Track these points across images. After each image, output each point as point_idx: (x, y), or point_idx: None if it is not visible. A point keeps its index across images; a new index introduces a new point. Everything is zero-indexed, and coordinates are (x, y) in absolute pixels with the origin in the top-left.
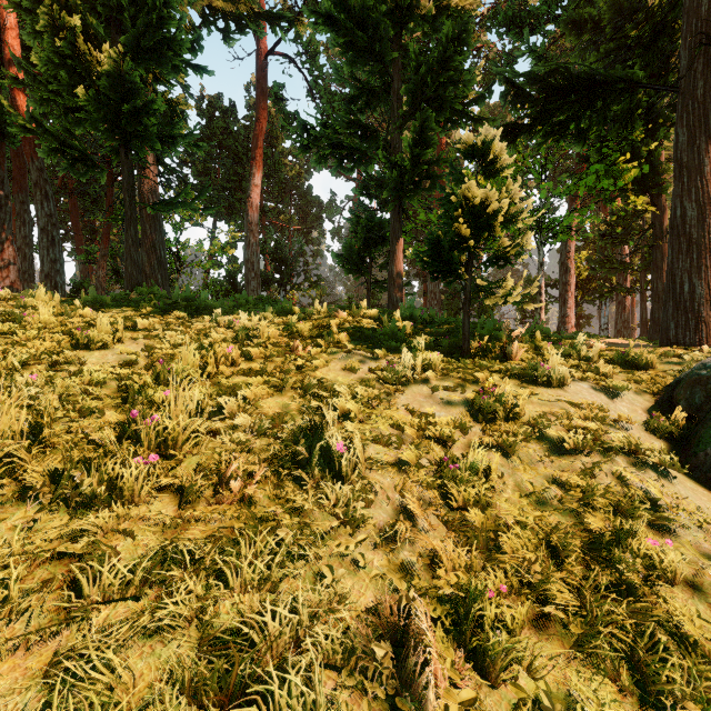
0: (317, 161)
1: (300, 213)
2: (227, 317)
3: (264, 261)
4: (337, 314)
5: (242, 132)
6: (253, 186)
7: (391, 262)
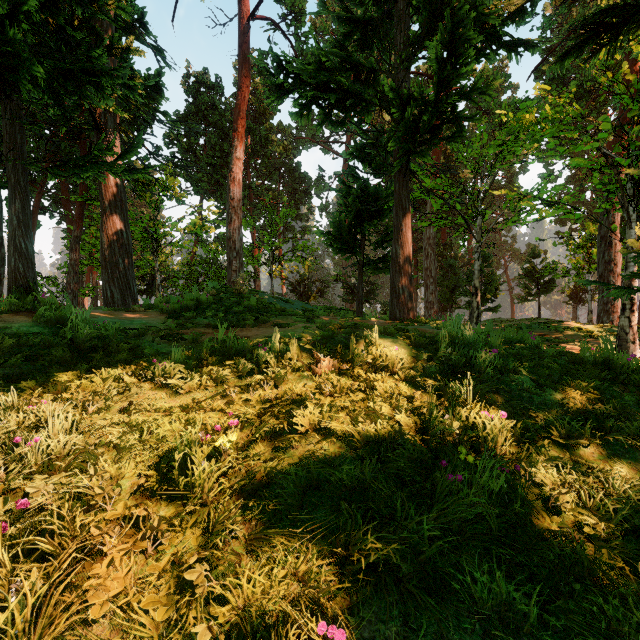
0: (297, 114)
1: (289, 190)
2: (40, 403)
3: (252, 238)
4: (316, 369)
5: (228, 108)
6: (235, 159)
7: (395, 242)
